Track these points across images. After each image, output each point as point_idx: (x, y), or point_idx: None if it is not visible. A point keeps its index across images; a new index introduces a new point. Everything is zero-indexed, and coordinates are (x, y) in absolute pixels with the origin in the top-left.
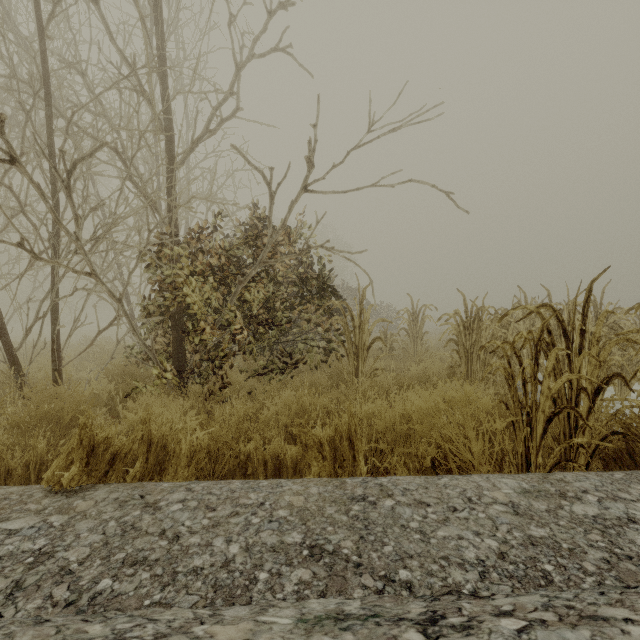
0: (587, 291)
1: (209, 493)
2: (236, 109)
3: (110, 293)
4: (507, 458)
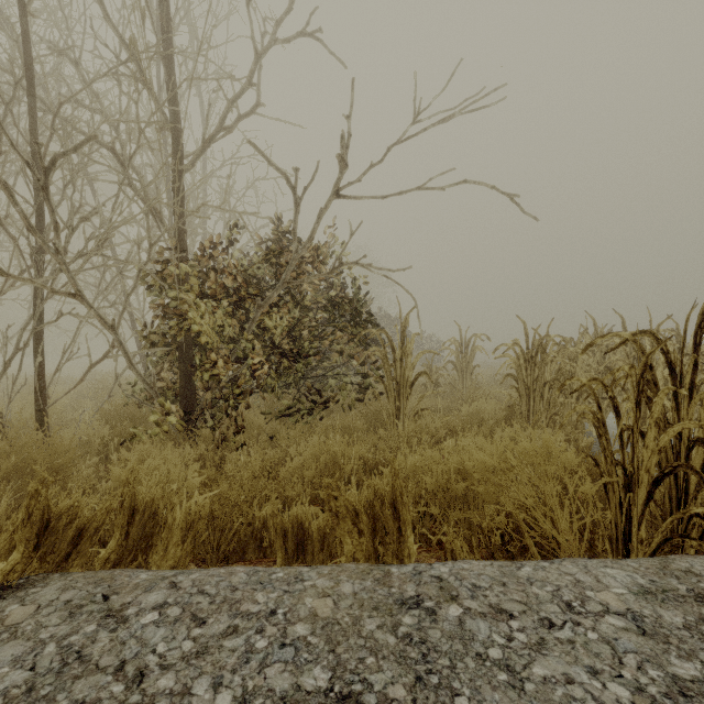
0: (700, 313)
1: (200, 592)
2: (256, 104)
3: (100, 318)
4: (600, 531)
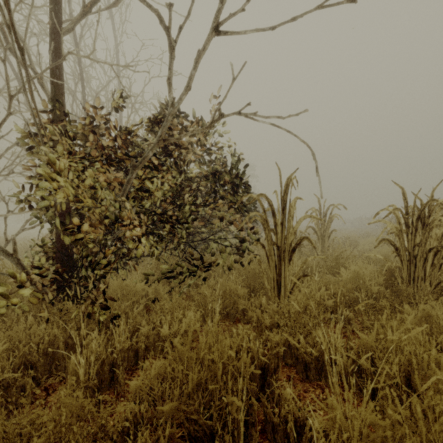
0: None
1: None
2: None
3: None
4: None
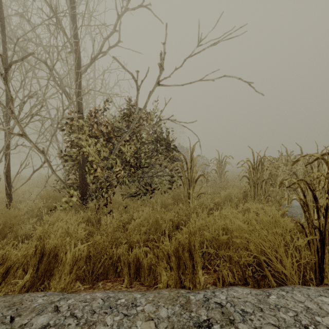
0: None
1: (71, 315)
2: (118, 41)
3: (36, 147)
4: (308, 267)
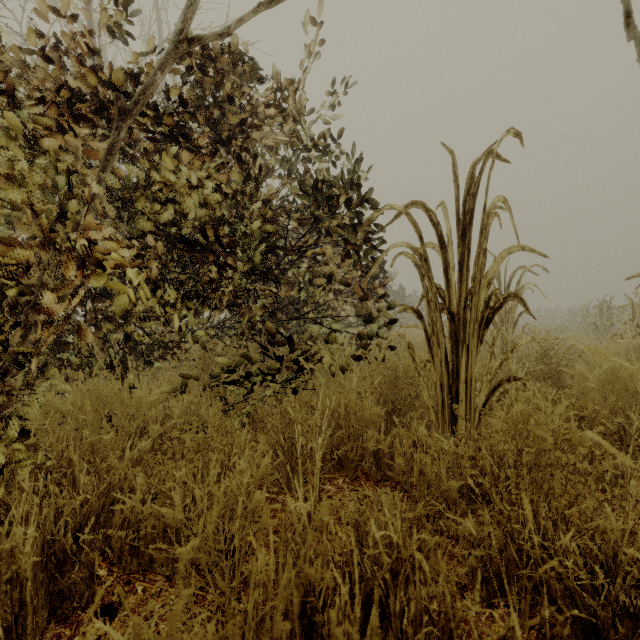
0: None
1: None
2: None
3: None
4: None
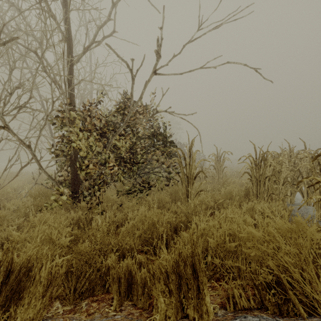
0: None
1: None
2: (113, 31)
3: (21, 141)
4: None
